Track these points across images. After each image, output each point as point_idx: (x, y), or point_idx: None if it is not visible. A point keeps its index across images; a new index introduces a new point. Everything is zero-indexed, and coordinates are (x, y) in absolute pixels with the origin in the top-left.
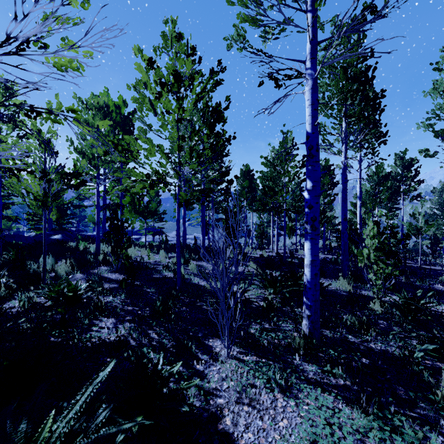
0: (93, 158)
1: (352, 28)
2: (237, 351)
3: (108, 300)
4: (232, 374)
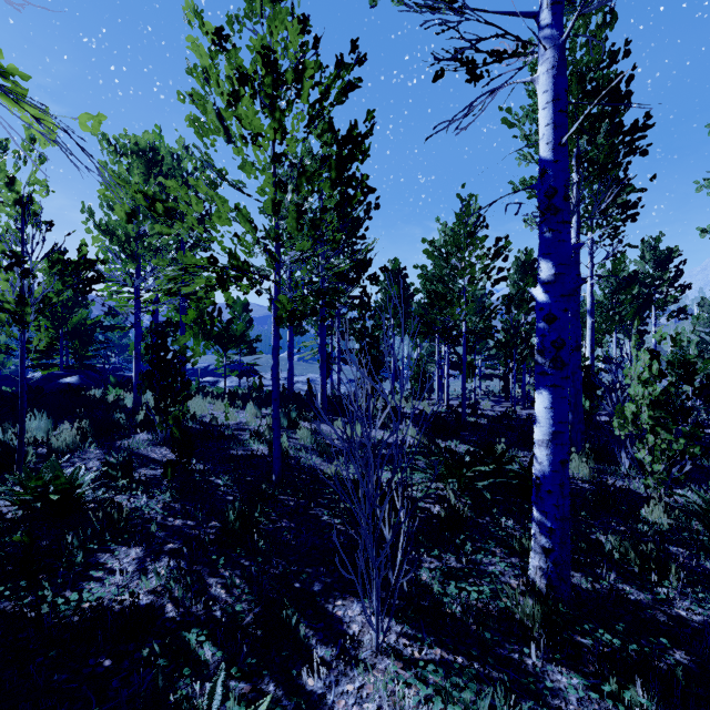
0: (127, 241)
1: None
2: (397, 632)
3: (137, 504)
4: (390, 705)
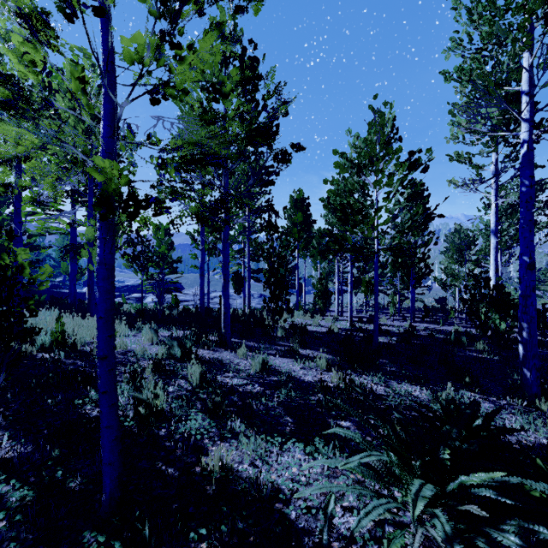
0: None
1: None
2: None
3: None
4: None
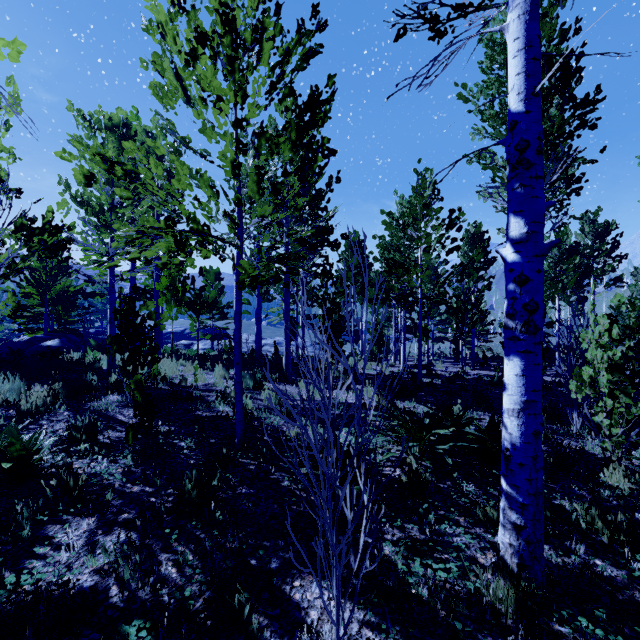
0: (101, 211)
1: None
2: (360, 620)
3: (96, 469)
4: None
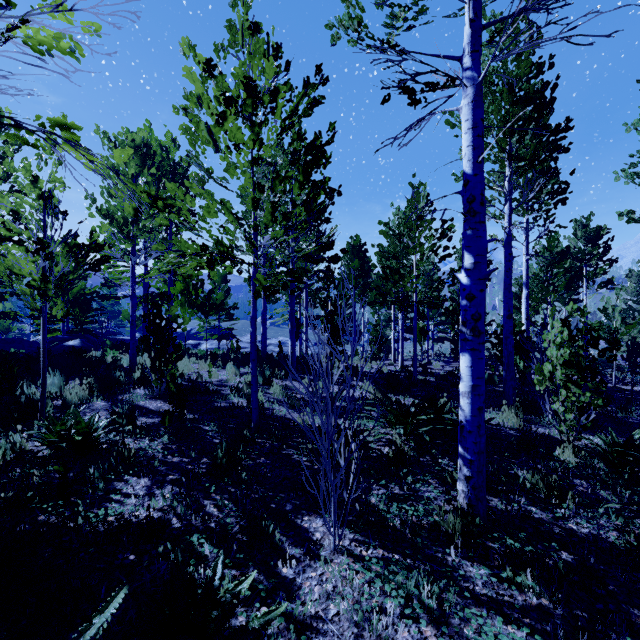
0: (125, 224)
1: (538, 2)
2: (350, 538)
3: (142, 445)
4: (343, 585)
